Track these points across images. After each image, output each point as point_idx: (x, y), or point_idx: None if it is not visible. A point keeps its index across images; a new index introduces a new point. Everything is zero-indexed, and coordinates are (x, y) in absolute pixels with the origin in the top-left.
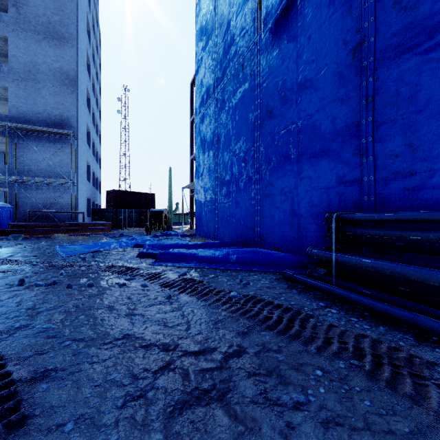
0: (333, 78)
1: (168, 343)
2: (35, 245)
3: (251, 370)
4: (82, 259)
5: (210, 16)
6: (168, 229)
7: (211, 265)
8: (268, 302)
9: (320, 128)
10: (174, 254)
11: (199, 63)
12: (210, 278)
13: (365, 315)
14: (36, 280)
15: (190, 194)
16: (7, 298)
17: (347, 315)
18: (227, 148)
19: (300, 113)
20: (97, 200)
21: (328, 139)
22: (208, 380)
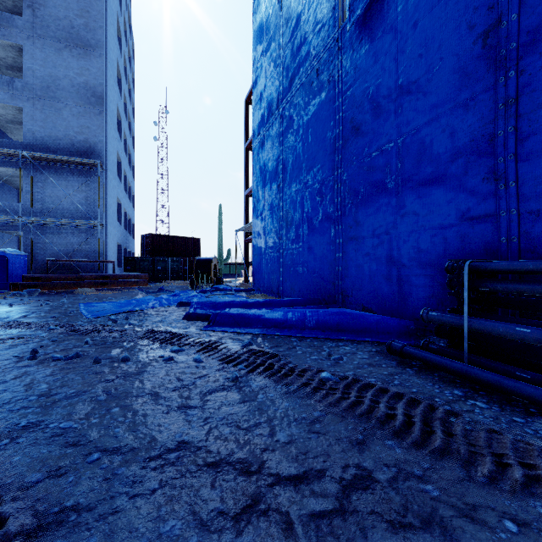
0: (452, 76)
1: (248, 459)
2: (54, 302)
3: (393, 517)
4: (112, 321)
5: (272, 10)
6: (218, 282)
7: (283, 330)
8: (379, 389)
9: (432, 145)
10: (232, 316)
11: (257, 72)
12: (285, 350)
13: (532, 412)
14: (54, 350)
15: (245, 238)
16: (14, 377)
17: (505, 413)
18: (297, 178)
19: (400, 127)
20: (129, 246)
21: (444, 160)
22: (328, 538)
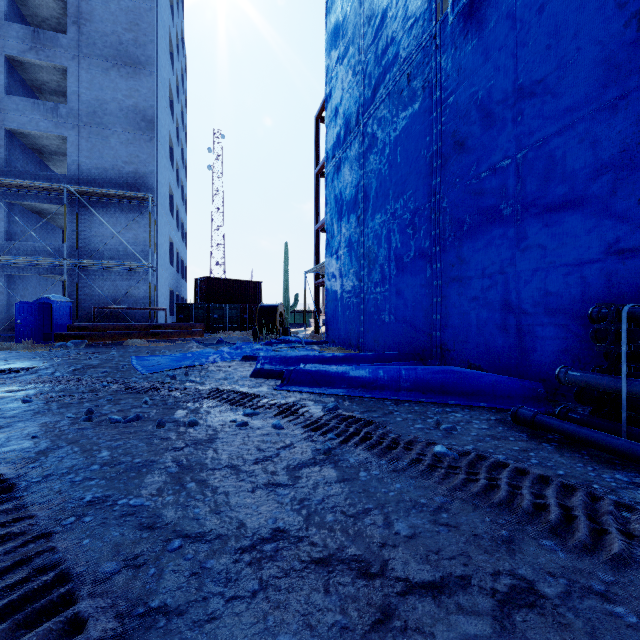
0: (594, 69)
1: (364, 556)
2: (103, 355)
3: None
4: (171, 378)
5: (350, 8)
6: (284, 333)
7: (373, 391)
8: (515, 470)
9: (565, 160)
10: (310, 373)
11: (332, 83)
12: (380, 416)
13: None
14: (110, 411)
15: (315, 281)
16: (71, 442)
17: None
18: (382, 207)
19: (521, 138)
20: (182, 292)
21: (581, 177)
22: None
